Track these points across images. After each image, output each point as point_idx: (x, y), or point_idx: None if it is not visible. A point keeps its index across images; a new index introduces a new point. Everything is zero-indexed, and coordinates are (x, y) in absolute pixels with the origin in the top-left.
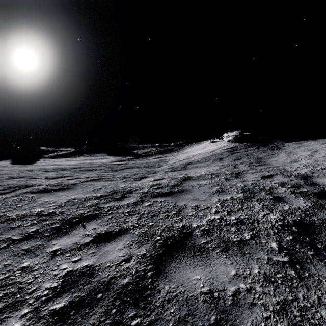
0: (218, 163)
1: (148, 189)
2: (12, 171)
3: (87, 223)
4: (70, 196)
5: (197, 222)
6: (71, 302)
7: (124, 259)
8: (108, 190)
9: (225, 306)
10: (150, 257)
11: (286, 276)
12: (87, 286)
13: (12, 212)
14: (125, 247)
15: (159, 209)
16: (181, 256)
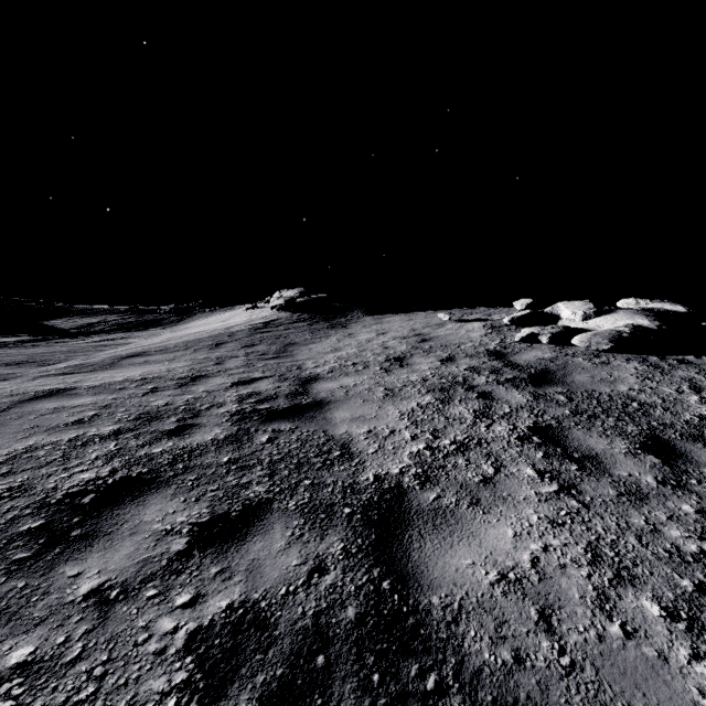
0: (201, 355)
1: None
2: None
3: None
4: None
5: None
6: None
7: None
8: None
9: None
10: None
11: None
12: None
13: None
14: None
15: None
16: None
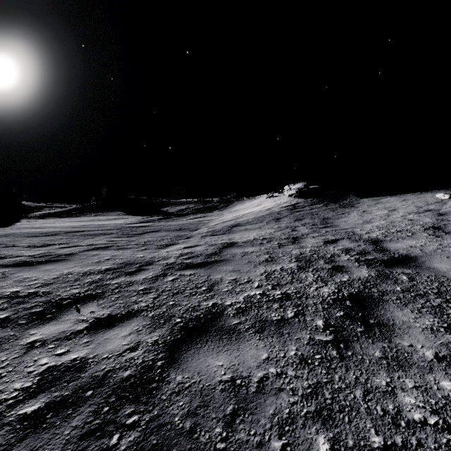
0: (274, 225)
1: (175, 259)
2: None
3: (84, 306)
4: (62, 271)
5: (233, 299)
6: (49, 404)
7: (129, 348)
8: (118, 261)
9: (248, 394)
10: (163, 344)
11: (325, 356)
12: (74, 382)
13: None
14: (131, 333)
15: (186, 284)
16: (204, 340)
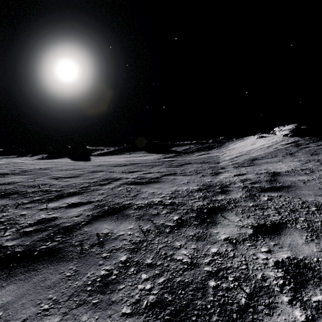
0: (292, 159)
1: (242, 183)
2: (85, 166)
3: (224, 215)
4: (169, 189)
5: None
6: None
7: None
8: (198, 183)
9: None
10: None
11: None
12: None
13: (134, 200)
14: (307, 241)
15: (288, 204)
16: None
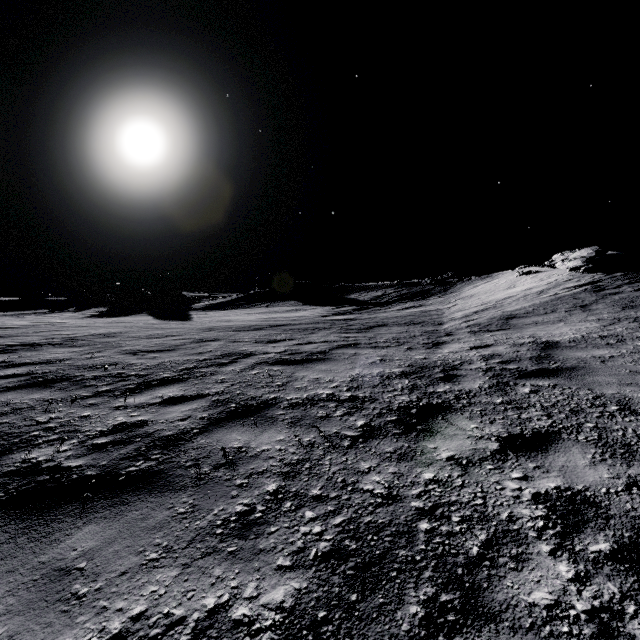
0: (586, 316)
1: (484, 363)
2: (183, 330)
3: (448, 418)
4: (347, 372)
5: None
6: (621, 544)
7: (627, 483)
8: (401, 363)
9: None
10: None
11: None
12: (613, 521)
13: (283, 393)
14: (594, 462)
15: (568, 399)
16: None
